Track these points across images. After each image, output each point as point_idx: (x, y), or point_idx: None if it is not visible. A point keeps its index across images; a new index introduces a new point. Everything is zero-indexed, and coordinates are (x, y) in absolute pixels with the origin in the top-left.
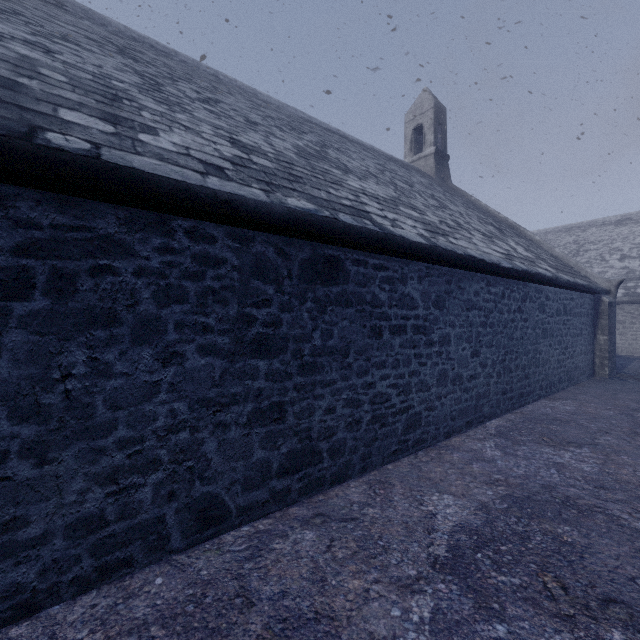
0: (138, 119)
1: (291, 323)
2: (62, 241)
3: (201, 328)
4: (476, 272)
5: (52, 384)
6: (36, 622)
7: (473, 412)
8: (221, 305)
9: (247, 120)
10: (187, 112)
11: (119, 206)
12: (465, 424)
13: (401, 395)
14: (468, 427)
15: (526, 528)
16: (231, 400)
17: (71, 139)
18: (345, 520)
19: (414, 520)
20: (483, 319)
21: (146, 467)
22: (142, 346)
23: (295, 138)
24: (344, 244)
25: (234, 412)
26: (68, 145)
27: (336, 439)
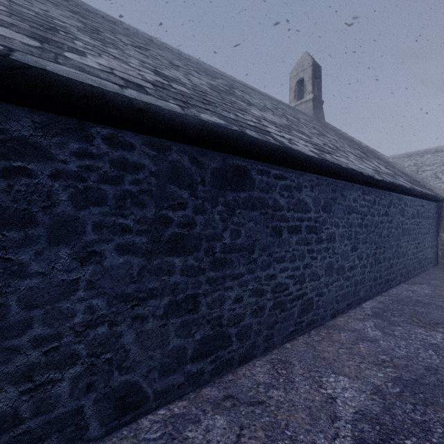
0: (69, 44)
1: (204, 224)
2: None
3: (119, 229)
4: (354, 183)
5: None
6: None
7: (352, 296)
8: (139, 207)
9: (171, 63)
10: (119, 49)
11: (35, 110)
12: (346, 306)
13: (297, 284)
14: (349, 308)
15: (424, 417)
16: (148, 294)
17: None
18: (253, 404)
19: (316, 405)
20: (360, 221)
21: (63, 362)
22: (59, 246)
23: (209, 79)
24: (250, 156)
25: (151, 305)
26: None
27: (243, 324)
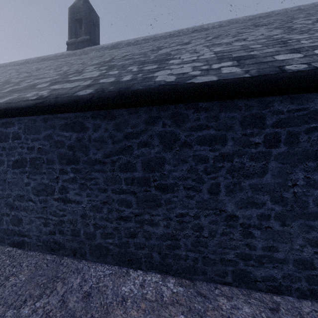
0: (304, 45)
1: None
2: (292, 118)
3: None
4: None
5: (287, 188)
6: (284, 300)
7: None
8: None
9: None
10: None
11: None
12: None
13: None
14: None
15: None
16: None
17: (295, 65)
18: None
19: None
20: None
21: None
22: None
23: None
24: None
25: None
26: (299, 68)
27: None
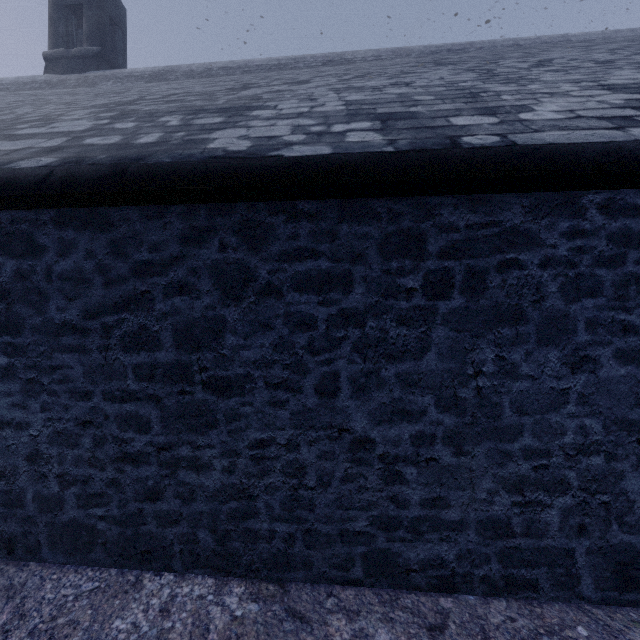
0: (504, 104)
1: None
2: (474, 240)
3: (619, 328)
4: None
5: (466, 379)
6: (458, 603)
7: None
8: None
9: (596, 62)
10: (534, 81)
11: (522, 194)
12: None
13: None
14: None
15: None
16: None
17: (480, 137)
18: None
19: None
20: None
21: (552, 486)
22: (548, 347)
23: None
24: None
25: None
26: (484, 142)
27: None
